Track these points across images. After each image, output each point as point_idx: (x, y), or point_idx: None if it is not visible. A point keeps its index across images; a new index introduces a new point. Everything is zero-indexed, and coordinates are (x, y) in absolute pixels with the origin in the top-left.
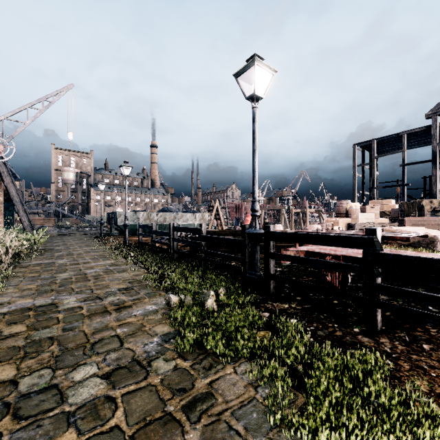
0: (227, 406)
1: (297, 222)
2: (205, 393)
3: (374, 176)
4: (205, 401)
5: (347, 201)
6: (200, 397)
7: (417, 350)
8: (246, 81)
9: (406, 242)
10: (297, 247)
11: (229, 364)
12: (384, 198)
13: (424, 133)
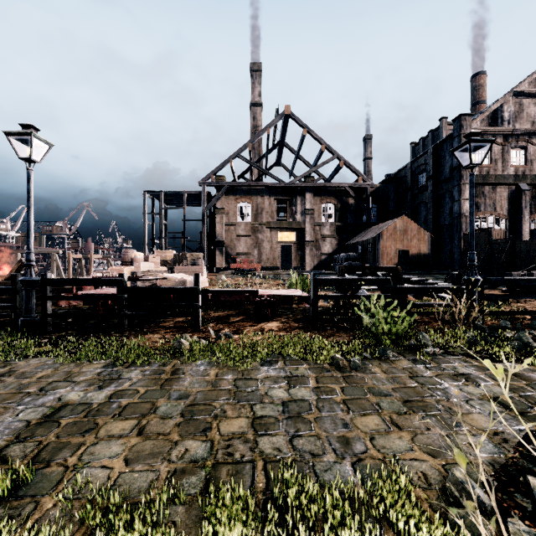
0: (27, 369)
1: (77, 271)
2: (9, 371)
3: (162, 226)
4: (10, 373)
5: (133, 250)
6: (5, 373)
7: (140, 332)
8: (18, 139)
9: (172, 285)
10: (74, 292)
11: (22, 361)
12: (173, 247)
13: (199, 196)
